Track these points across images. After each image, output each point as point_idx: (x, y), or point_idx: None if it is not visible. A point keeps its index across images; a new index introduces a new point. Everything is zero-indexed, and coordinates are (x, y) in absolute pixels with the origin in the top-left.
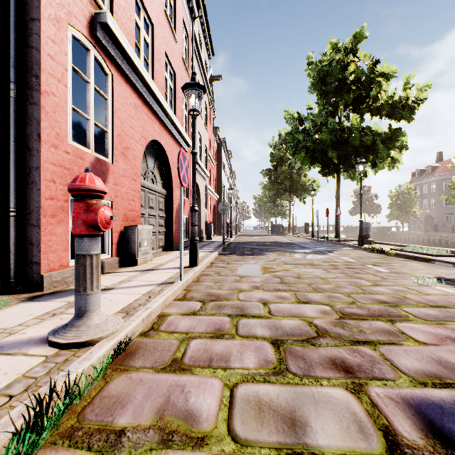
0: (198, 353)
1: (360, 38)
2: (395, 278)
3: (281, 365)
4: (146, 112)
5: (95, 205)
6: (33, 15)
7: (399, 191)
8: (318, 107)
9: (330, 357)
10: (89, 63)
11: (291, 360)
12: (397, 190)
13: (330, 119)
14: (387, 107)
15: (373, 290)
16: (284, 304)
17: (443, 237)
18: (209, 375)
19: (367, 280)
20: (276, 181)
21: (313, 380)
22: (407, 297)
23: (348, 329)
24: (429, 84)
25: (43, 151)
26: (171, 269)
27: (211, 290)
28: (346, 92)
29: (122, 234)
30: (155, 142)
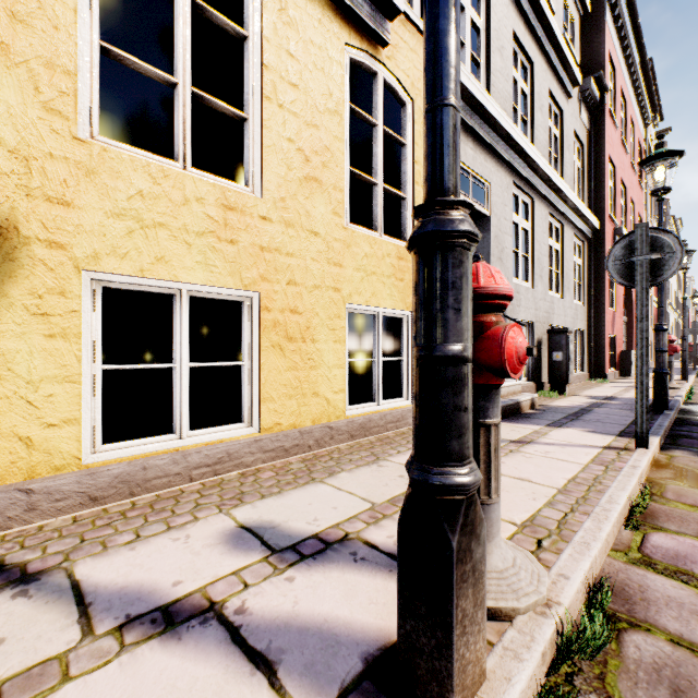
0: None
1: None
2: None
3: None
4: None
5: (673, 345)
6: (601, 256)
7: None
8: None
9: None
10: None
11: None
12: None
13: None
14: None
15: None
16: None
17: None
18: None
19: None
20: None
21: None
22: None
23: None
24: None
25: (605, 317)
26: None
27: None
28: None
29: (617, 356)
30: None
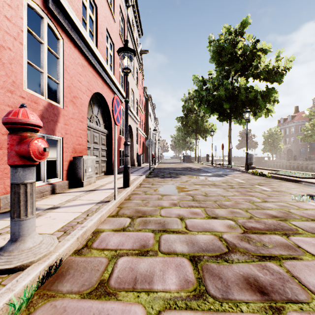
0: (124, 273)
1: (246, 24)
2: (277, 195)
3: (200, 285)
4: (91, 71)
5: (29, 137)
6: None
7: (270, 132)
8: (216, 73)
9: (243, 276)
10: (43, 28)
11: (209, 279)
12: (269, 132)
13: (225, 80)
14: (264, 73)
15: (264, 206)
16: (197, 219)
17: (299, 164)
18: (132, 301)
19: (257, 197)
20: (186, 125)
21: (232, 305)
22: (291, 212)
23: (253, 243)
24: (293, 57)
25: None
26: (109, 189)
27: (139, 207)
28: (236, 62)
29: (71, 163)
30: (98, 94)
